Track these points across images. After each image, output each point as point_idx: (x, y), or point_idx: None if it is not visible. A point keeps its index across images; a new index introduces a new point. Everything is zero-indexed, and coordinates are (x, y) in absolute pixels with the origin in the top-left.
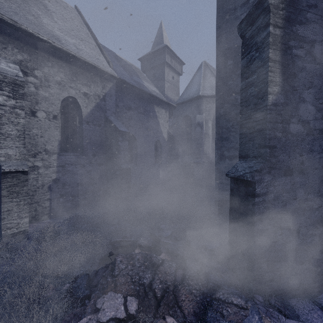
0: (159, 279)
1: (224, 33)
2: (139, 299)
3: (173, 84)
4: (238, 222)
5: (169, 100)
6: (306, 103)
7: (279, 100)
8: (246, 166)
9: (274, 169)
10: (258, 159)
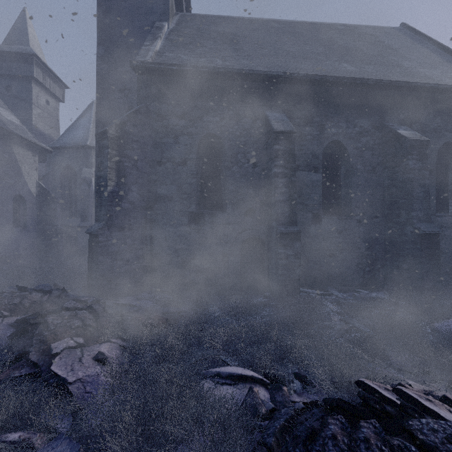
0: (28, 299)
1: (104, 107)
2: (11, 311)
3: (48, 112)
4: (92, 261)
5: (41, 134)
6: (133, 192)
7: (115, 190)
8: (96, 226)
9: (112, 227)
10: (103, 222)
